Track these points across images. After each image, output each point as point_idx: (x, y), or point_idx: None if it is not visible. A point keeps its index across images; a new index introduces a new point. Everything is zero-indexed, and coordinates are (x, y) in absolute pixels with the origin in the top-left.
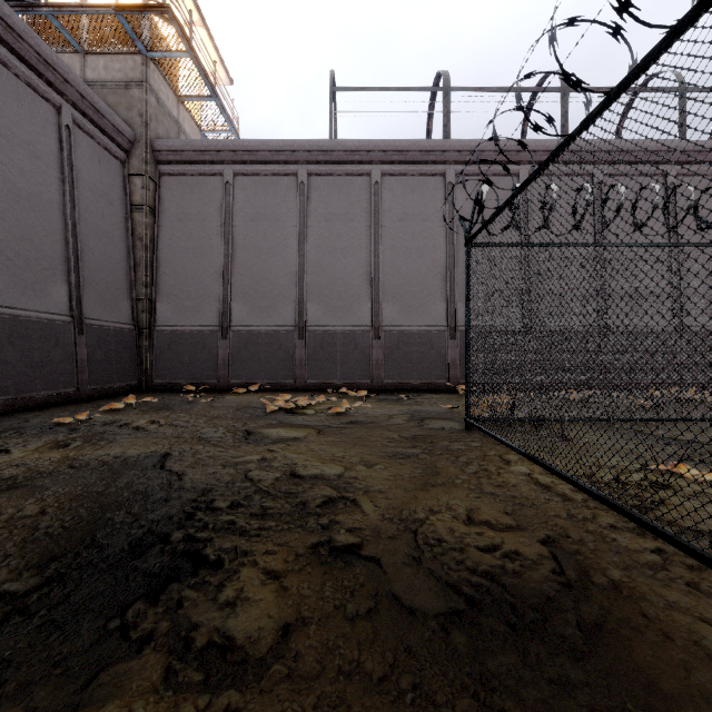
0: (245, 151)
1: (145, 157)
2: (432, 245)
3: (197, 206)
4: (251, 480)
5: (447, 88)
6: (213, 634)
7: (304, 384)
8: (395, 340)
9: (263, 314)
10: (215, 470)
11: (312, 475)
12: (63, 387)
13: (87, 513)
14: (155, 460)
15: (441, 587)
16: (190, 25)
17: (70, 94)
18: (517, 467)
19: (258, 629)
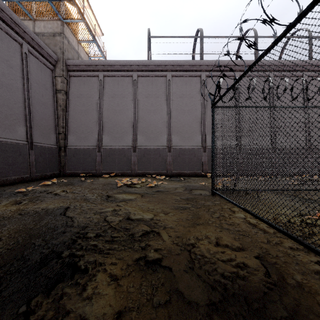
0: (108, 65)
1: (62, 68)
2: (195, 108)
3: (86, 91)
4: (107, 221)
5: (202, 36)
6: (77, 318)
7: (135, 173)
8: (178, 153)
9: (117, 140)
10: (90, 216)
11: (137, 219)
12: (23, 174)
13: (22, 240)
14: (61, 210)
15: (205, 286)
16: (83, 7)
17: (27, 38)
18: (239, 214)
19: (103, 315)
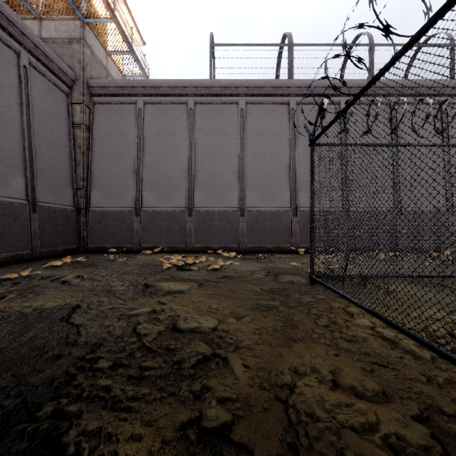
0: (151, 87)
1: (82, 91)
2: (280, 151)
3: (119, 125)
4: (138, 334)
5: (291, 44)
6: None
7: (192, 247)
8: (255, 217)
9: (164, 199)
10: (110, 323)
11: (190, 329)
12: (21, 250)
13: None
14: (65, 312)
15: None
16: None
17: (27, 43)
18: (361, 321)
19: None
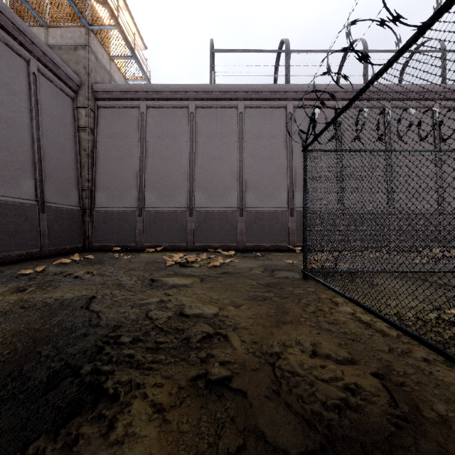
0: (154, 92)
1: (87, 95)
2: (277, 154)
3: (122, 128)
4: (151, 318)
5: (288, 50)
6: None
7: (193, 246)
8: (253, 217)
9: (165, 199)
10: (125, 310)
11: (195, 314)
12: (31, 248)
13: (22, 347)
14: (83, 302)
15: (298, 422)
16: (117, 8)
17: (36, 52)
18: (344, 308)
19: None
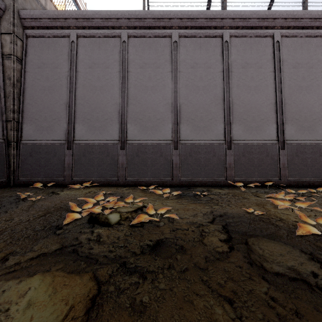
0: (84, 19)
1: (12, 21)
2: (213, 84)
3: (52, 58)
4: None
5: None
6: None
7: (124, 181)
8: (188, 150)
9: (96, 132)
10: None
11: None
12: None
13: None
14: None
15: None
16: None
17: None
18: None
19: None
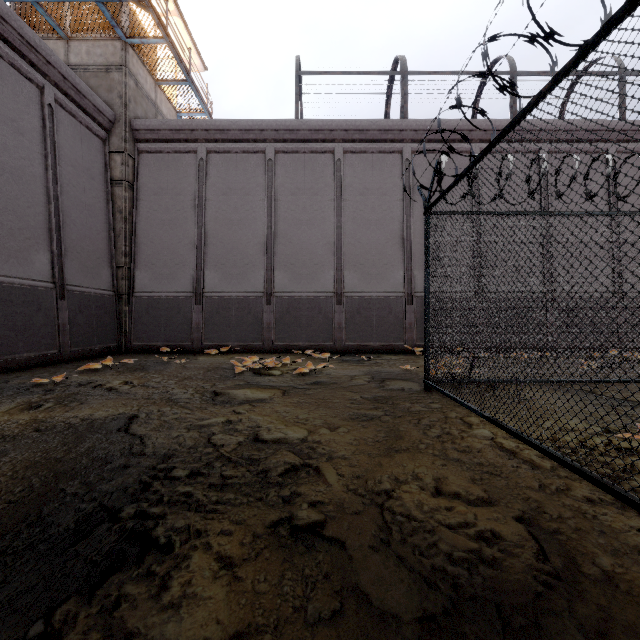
0: (217, 130)
1: (124, 135)
2: (390, 217)
3: (173, 181)
4: (214, 444)
5: (404, 72)
6: None
7: (271, 346)
8: (356, 306)
9: (233, 281)
10: (178, 433)
11: (275, 439)
12: (46, 349)
13: (39, 483)
14: (121, 422)
15: (413, 580)
16: (166, 13)
17: (53, 75)
18: (480, 431)
19: None
